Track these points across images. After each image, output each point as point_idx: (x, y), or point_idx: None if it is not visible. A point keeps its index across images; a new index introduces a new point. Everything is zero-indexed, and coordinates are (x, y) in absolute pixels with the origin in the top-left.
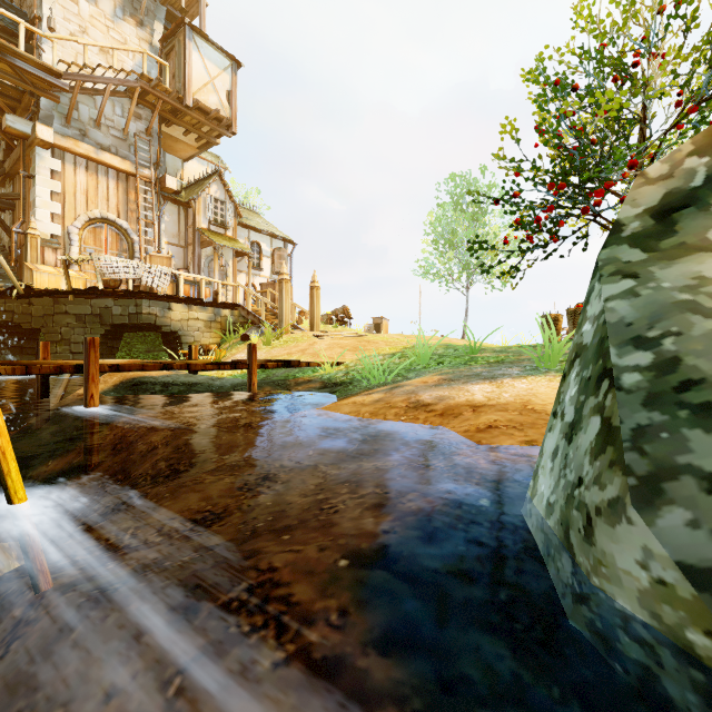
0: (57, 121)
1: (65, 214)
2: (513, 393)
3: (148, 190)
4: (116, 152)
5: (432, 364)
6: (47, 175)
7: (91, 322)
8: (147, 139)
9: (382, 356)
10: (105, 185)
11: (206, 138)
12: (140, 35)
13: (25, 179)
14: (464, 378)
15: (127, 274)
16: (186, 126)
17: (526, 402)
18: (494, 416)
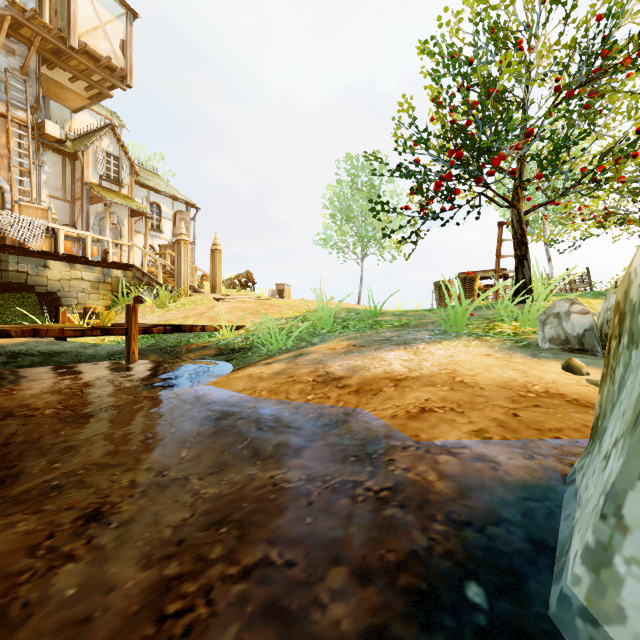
0: None
1: None
2: (434, 361)
3: (24, 135)
4: None
5: (336, 328)
6: None
7: None
8: (22, 78)
9: (284, 320)
10: None
11: (97, 88)
12: None
13: None
14: (375, 344)
15: None
16: (72, 71)
17: (453, 372)
18: (423, 394)
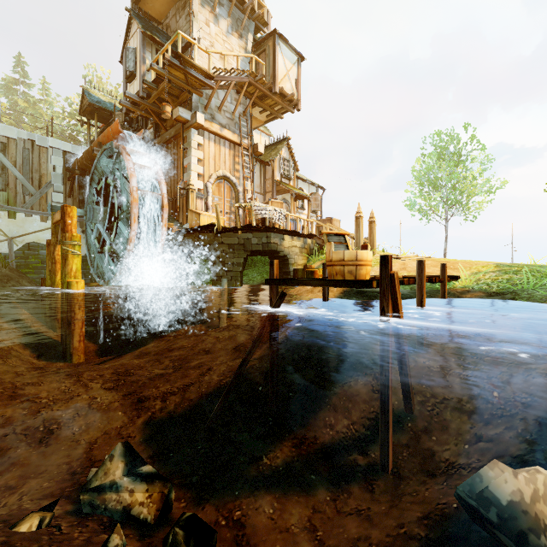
0: (200, 110)
1: (204, 174)
2: None
3: (245, 155)
4: (228, 129)
5: None
6: (196, 147)
7: (238, 249)
8: (245, 118)
9: (492, 273)
10: (223, 152)
11: (275, 114)
12: (240, 44)
13: (183, 151)
14: None
15: (266, 215)
16: (265, 107)
17: None
18: None
